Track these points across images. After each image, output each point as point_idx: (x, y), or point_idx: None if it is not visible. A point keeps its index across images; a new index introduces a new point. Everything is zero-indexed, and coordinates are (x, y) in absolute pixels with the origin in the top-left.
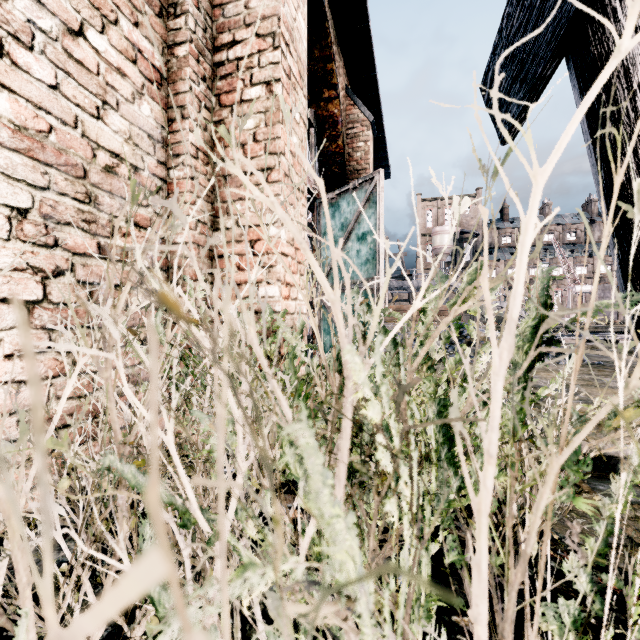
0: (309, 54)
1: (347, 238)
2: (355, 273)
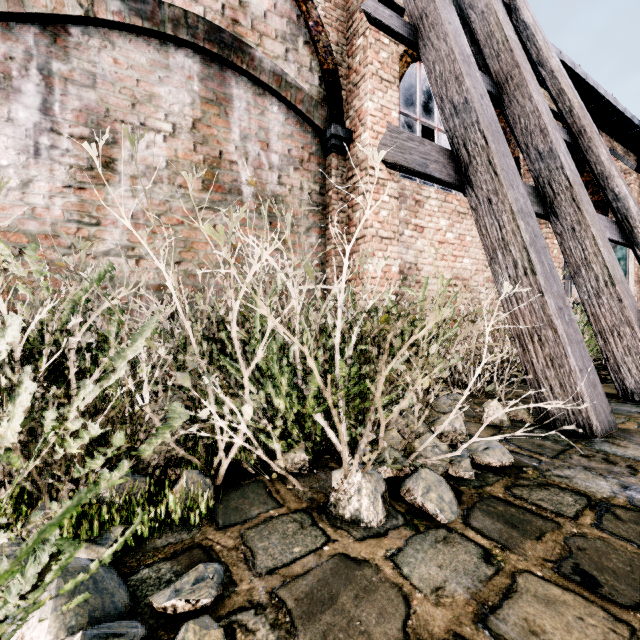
0: (572, 152)
1: None
2: None
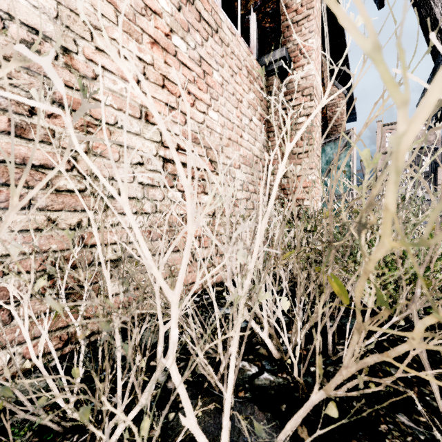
0: None
1: (330, 169)
2: (336, 190)
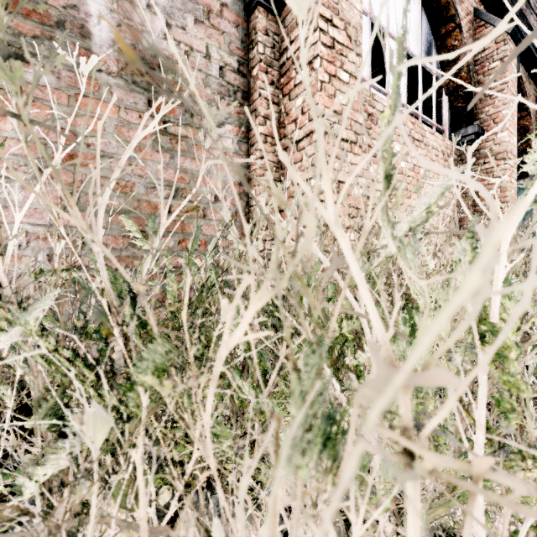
0: None
1: None
2: None
